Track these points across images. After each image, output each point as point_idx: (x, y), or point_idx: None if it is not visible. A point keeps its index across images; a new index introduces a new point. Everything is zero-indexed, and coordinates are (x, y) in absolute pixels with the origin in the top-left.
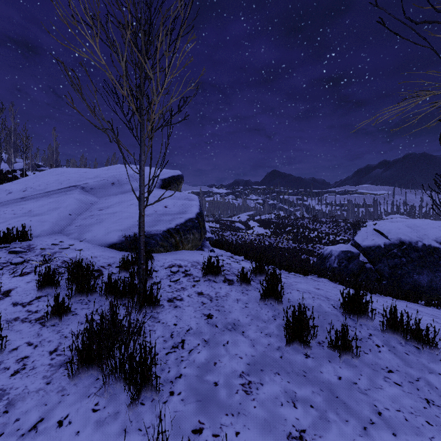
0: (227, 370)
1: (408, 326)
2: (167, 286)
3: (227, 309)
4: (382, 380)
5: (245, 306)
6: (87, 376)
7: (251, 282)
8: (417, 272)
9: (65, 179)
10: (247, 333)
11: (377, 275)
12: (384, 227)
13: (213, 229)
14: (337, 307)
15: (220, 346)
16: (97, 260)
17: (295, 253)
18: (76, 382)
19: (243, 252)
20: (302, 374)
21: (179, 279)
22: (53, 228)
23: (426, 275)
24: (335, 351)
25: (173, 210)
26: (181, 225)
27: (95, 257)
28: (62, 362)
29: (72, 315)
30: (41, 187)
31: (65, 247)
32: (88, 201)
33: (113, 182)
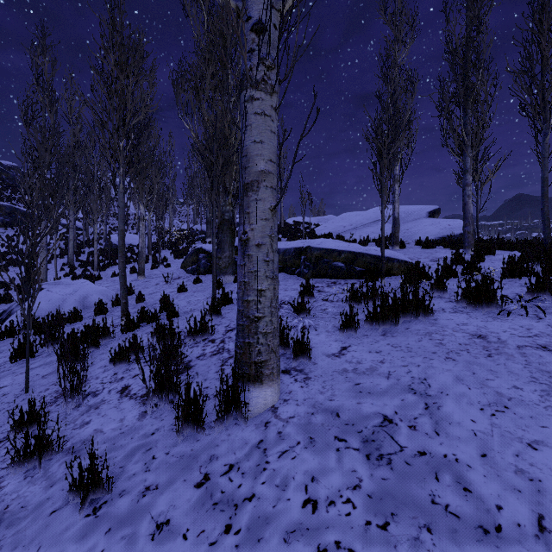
0: None
1: None
2: None
3: None
4: None
5: None
6: None
7: None
8: None
9: (368, 217)
10: None
11: None
12: None
13: None
14: None
15: None
16: None
17: None
18: None
19: None
20: None
21: None
22: None
23: None
24: None
25: (456, 226)
26: None
27: None
28: None
29: None
30: (359, 223)
31: (414, 241)
32: None
33: None
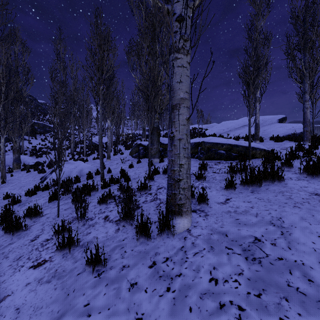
0: None
1: None
2: None
3: None
4: None
5: None
6: None
7: None
8: None
9: (238, 124)
10: None
11: None
12: None
13: None
14: None
15: None
16: None
17: None
18: None
19: None
20: None
21: None
22: None
23: None
24: None
25: (297, 128)
26: None
27: None
28: None
29: None
30: (232, 127)
31: (269, 137)
32: None
33: None
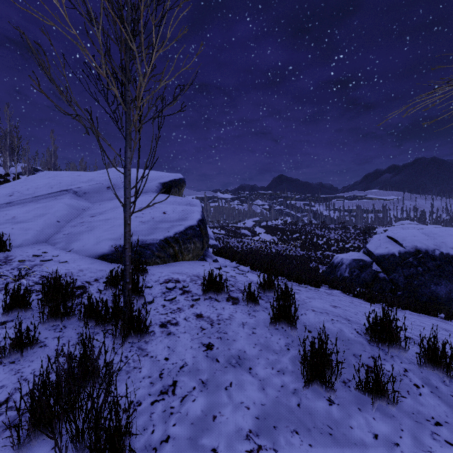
0: (230, 428)
1: (451, 360)
2: (161, 307)
3: (231, 336)
4: (429, 438)
5: (252, 332)
6: (40, 443)
7: (259, 300)
8: (435, 282)
9: (57, 183)
10: (255, 369)
11: (392, 286)
12: (399, 234)
13: (218, 235)
14: (362, 333)
15: (221, 390)
16: (82, 274)
17: (304, 261)
18: (24, 452)
19: (249, 262)
20: (327, 431)
21: (175, 297)
22: (37, 237)
23: (445, 286)
24: (365, 394)
25: (173, 216)
26: (181, 233)
27: (81, 270)
28: (11, 420)
29: (39, 347)
30: (30, 192)
31: (47, 259)
32: (80, 207)
33: (108, 186)
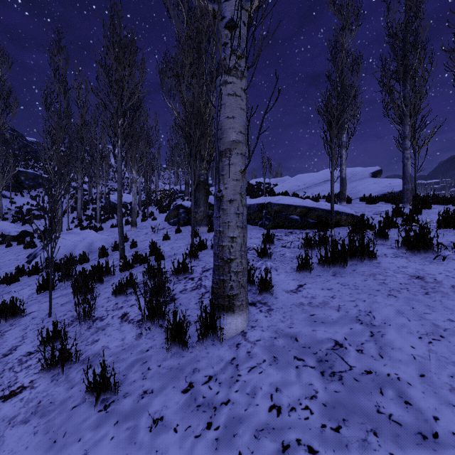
0: None
1: None
2: None
3: None
4: None
5: None
6: None
7: None
8: None
9: (319, 178)
10: None
11: None
12: None
13: None
14: None
15: None
16: None
17: None
18: None
19: None
20: None
21: None
22: None
23: None
24: None
25: (396, 184)
26: None
27: None
28: None
29: None
30: (311, 182)
31: (359, 197)
32: None
33: None
